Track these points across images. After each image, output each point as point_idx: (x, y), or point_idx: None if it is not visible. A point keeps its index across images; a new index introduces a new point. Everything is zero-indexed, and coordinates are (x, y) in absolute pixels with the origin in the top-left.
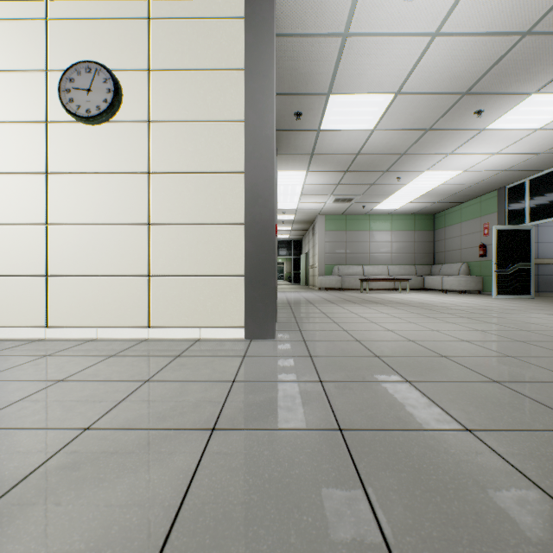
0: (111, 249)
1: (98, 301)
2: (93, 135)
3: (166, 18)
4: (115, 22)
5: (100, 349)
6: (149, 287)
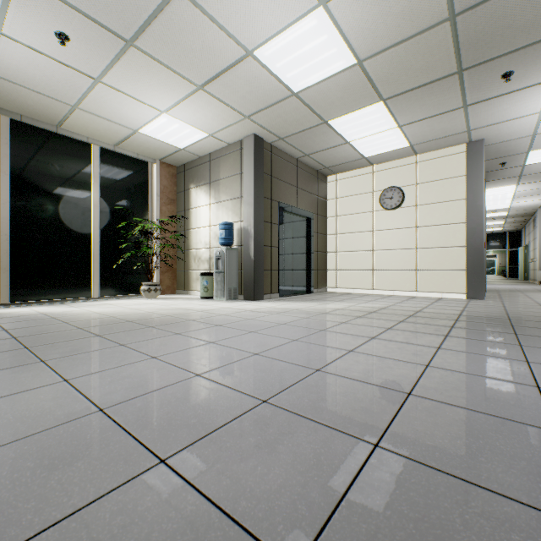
0: (399, 259)
1: (393, 280)
2: (392, 214)
3: (424, 161)
4: (401, 167)
5: (402, 297)
6: (416, 275)
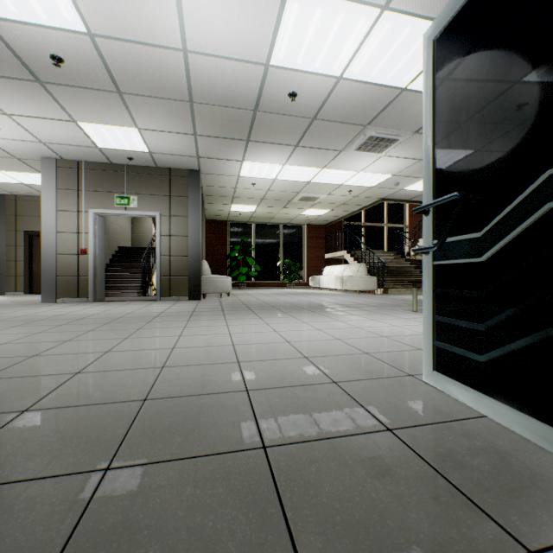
0: None
1: None
2: None
3: None
4: None
5: None
6: None
